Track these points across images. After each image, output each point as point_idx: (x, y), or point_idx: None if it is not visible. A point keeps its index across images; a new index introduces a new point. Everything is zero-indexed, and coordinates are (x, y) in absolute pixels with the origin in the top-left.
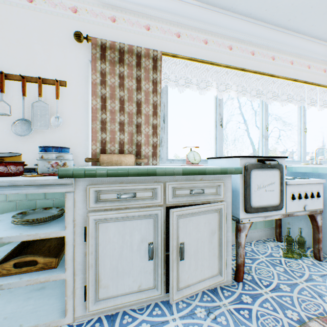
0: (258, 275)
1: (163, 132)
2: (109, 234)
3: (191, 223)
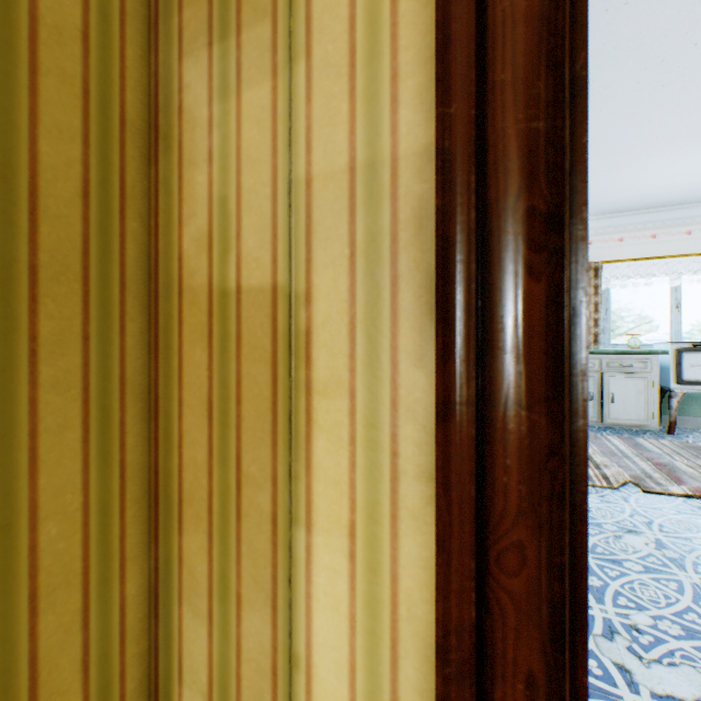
0: (694, 436)
1: (604, 322)
2: None
3: (619, 383)
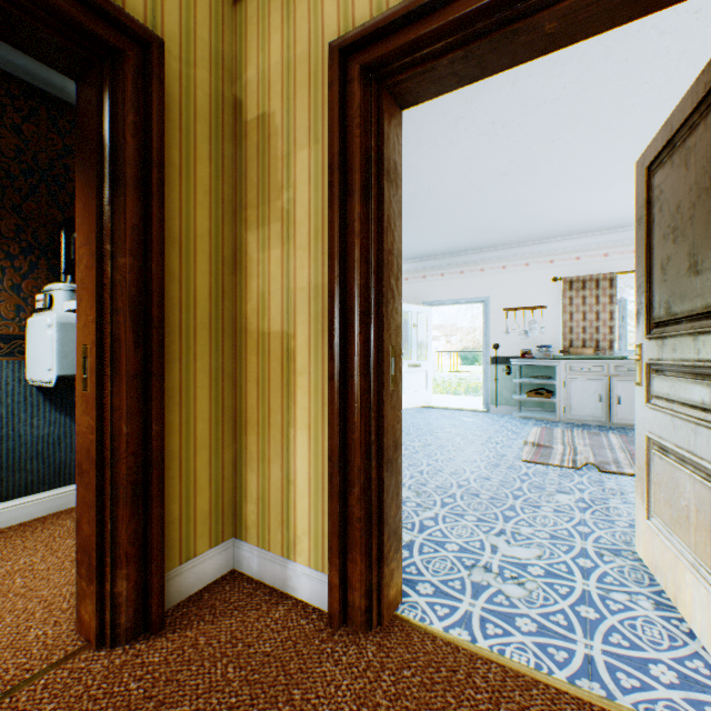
0: None
1: (621, 329)
2: (575, 386)
3: (626, 386)
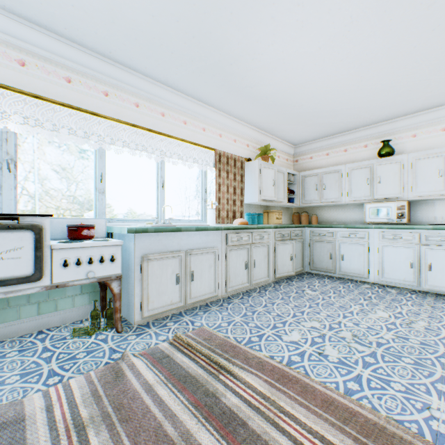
0: None
1: None
2: None
3: None
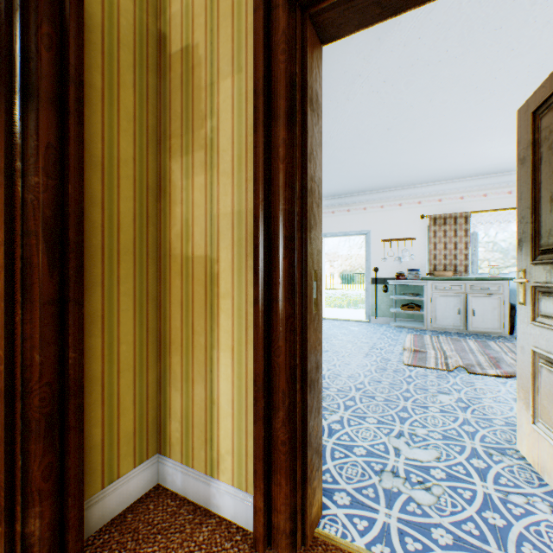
0: None
1: (473, 256)
2: (439, 301)
3: (479, 301)
